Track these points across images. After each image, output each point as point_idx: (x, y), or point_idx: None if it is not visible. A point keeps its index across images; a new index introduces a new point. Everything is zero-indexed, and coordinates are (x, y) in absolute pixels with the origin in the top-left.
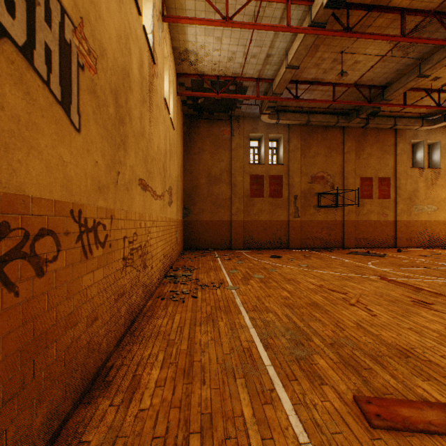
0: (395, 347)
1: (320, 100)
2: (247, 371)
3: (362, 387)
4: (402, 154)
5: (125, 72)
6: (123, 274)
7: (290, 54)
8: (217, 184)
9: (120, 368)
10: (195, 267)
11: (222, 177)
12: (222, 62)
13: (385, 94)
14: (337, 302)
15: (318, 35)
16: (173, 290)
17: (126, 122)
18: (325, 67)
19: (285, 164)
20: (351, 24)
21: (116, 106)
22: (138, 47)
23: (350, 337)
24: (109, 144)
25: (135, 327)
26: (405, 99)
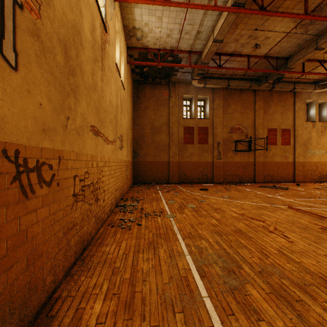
0: (318, 275)
1: (238, 68)
2: (185, 304)
3: (299, 323)
4: (299, 111)
5: (75, 29)
6: (73, 208)
7: (216, 30)
8: (158, 133)
9: (65, 300)
10: (141, 198)
11: (162, 128)
12: (162, 37)
13: (288, 64)
14: (258, 229)
15: (239, 13)
16: (121, 218)
17: (77, 74)
18: (243, 42)
19: (210, 118)
20: (264, 5)
21: (64, 56)
22: (90, 12)
23: (276, 265)
24: (56, 90)
25: (86, 254)
26: (303, 67)
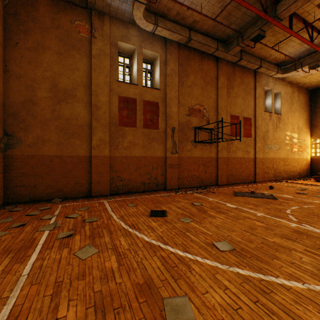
0: None
1: None
2: None
3: None
4: (259, 98)
5: None
6: None
7: None
8: (68, 102)
9: None
10: None
11: (77, 93)
12: None
13: (278, 9)
14: None
15: None
16: None
17: None
18: None
19: (162, 89)
20: None
21: None
22: None
23: None
24: None
25: None
26: (292, 23)
